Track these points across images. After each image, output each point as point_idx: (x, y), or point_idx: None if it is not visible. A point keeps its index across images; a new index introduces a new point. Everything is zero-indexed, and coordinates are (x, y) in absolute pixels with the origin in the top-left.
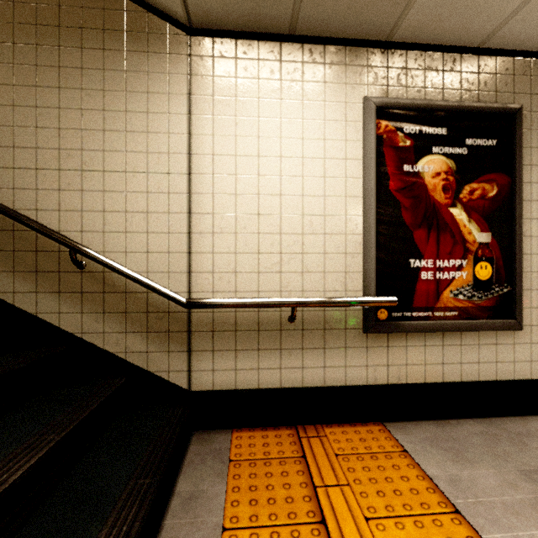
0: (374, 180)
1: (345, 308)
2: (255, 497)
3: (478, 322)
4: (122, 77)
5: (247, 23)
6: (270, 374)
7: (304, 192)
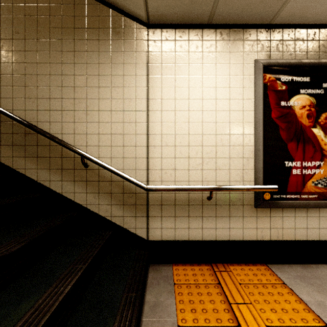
0: (262, 112)
1: (242, 192)
2: (193, 307)
3: None
4: (109, 55)
5: (182, 19)
6: (195, 231)
7: (217, 120)
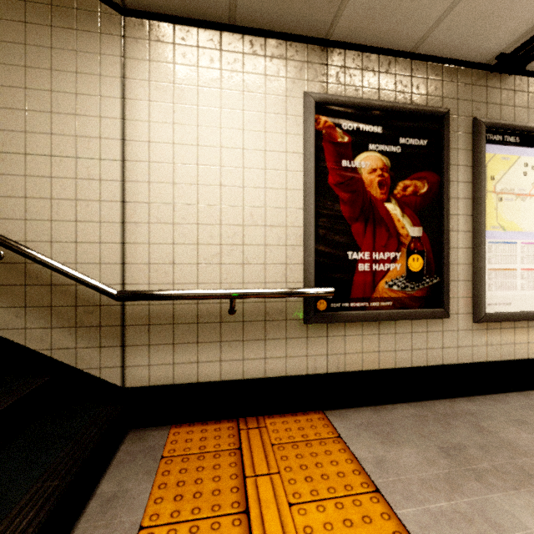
0: (313, 174)
1: (285, 300)
2: (181, 492)
3: (410, 311)
4: (47, 54)
5: (185, 9)
6: (209, 367)
7: (245, 184)
